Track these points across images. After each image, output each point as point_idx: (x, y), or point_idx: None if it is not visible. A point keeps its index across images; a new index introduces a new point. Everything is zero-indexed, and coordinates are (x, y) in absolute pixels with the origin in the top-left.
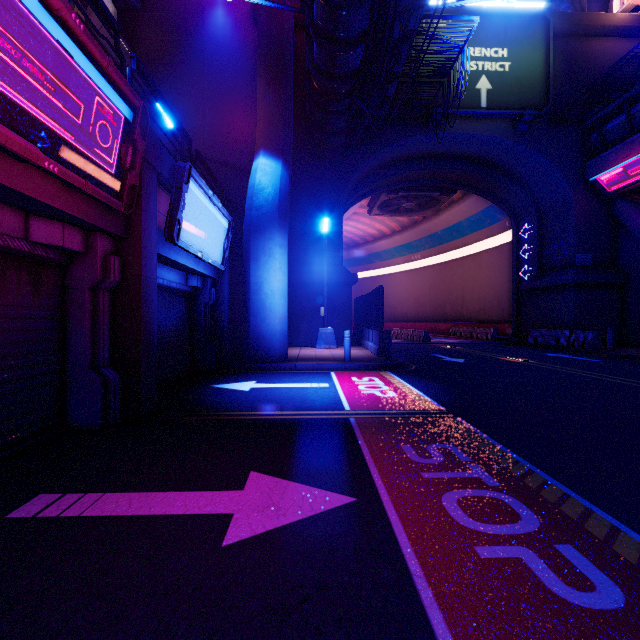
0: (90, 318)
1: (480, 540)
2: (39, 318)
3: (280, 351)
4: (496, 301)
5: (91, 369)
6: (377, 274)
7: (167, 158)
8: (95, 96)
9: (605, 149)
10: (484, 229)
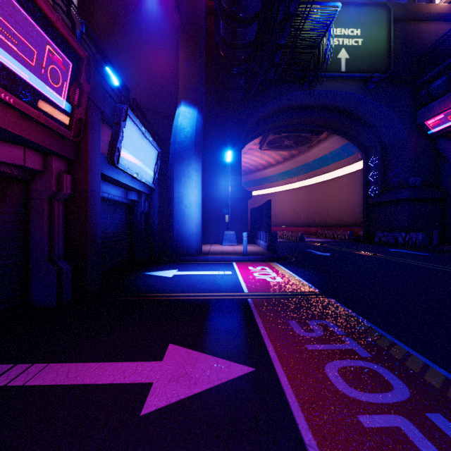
0: (47, 222)
1: (362, 409)
2: (5, 221)
3: (196, 247)
4: (351, 211)
5: (48, 261)
6: (266, 192)
7: (109, 101)
8: (46, 45)
9: (431, 101)
10: (342, 160)
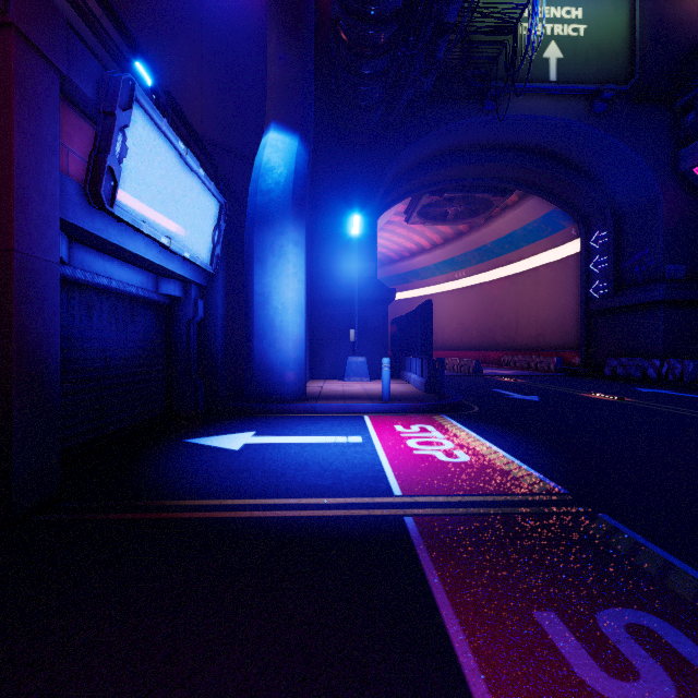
0: None
1: None
2: None
3: (295, 386)
4: (558, 325)
5: None
6: (414, 295)
7: (90, 64)
8: None
9: None
10: (544, 239)
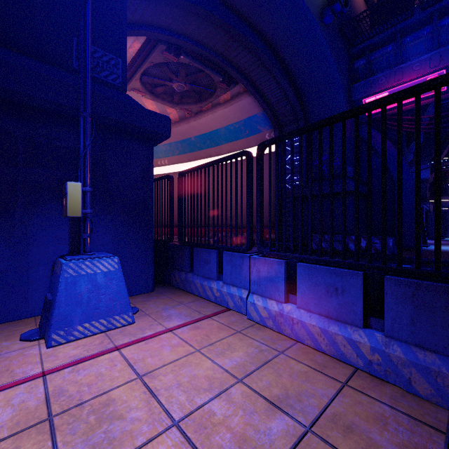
0: None
1: None
2: None
3: None
4: None
5: None
6: None
7: None
8: None
9: (370, 75)
10: (241, 140)
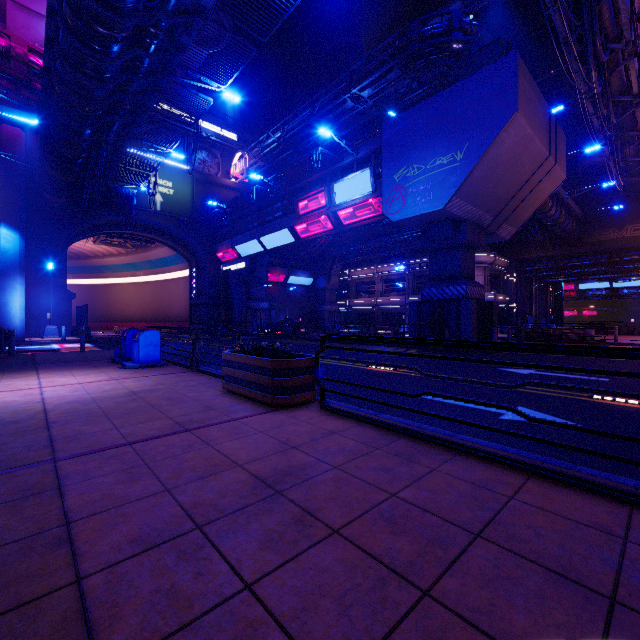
0: None
1: None
2: None
3: (21, 337)
4: (186, 309)
5: None
6: (109, 282)
7: None
8: None
9: (219, 242)
10: (179, 265)
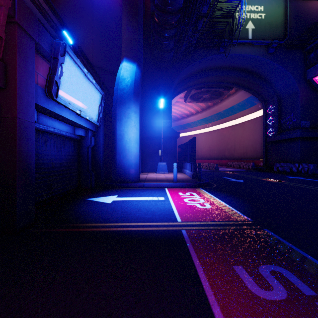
0: None
1: None
2: None
3: (134, 175)
4: (253, 148)
5: None
6: (188, 134)
7: (47, 36)
8: None
9: None
10: (246, 109)
